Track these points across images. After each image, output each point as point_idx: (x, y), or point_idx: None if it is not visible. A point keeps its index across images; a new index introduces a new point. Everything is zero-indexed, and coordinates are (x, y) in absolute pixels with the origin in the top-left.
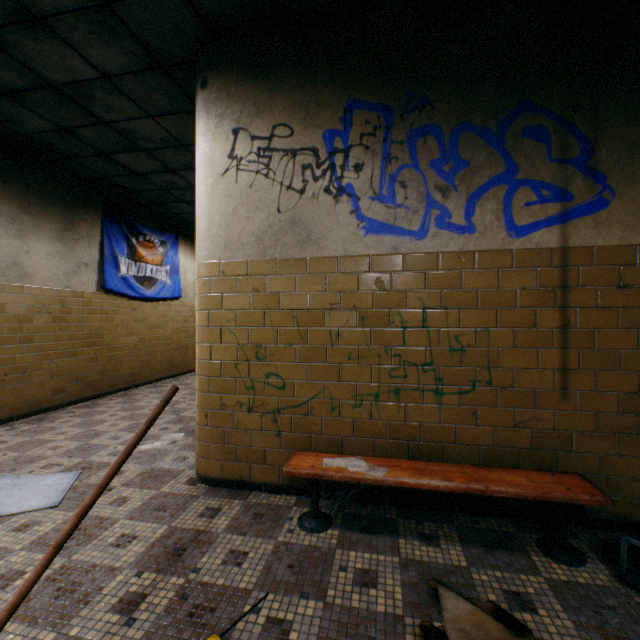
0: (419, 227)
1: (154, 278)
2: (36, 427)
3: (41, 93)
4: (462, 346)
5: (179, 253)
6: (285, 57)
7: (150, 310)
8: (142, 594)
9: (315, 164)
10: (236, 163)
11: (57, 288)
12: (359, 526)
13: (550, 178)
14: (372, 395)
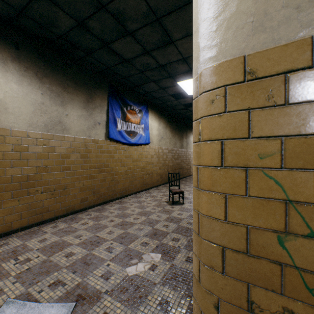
0: None
1: (135, 132)
2: (67, 226)
3: None
4: None
5: (148, 117)
6: None
7: (133, 151)
8: None
9: None
10: None
11: (83, 137)
12: None
13: None
14: None
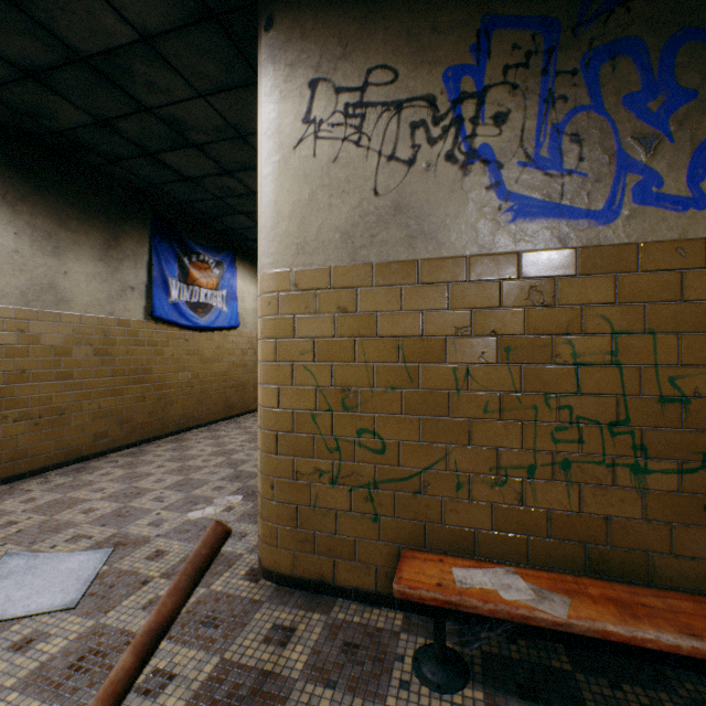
0: (604, 204)
1: (209, 304)
2: (72, 480)
3: (71, 71)
4: (683, 395)
5: (236, 276)
6: None
7: (204, 341)
8: None
9: (431, 119)
10: (313, 129)
11: (99, 315)
12: (514, 684)
13: None
14: (523, 468)
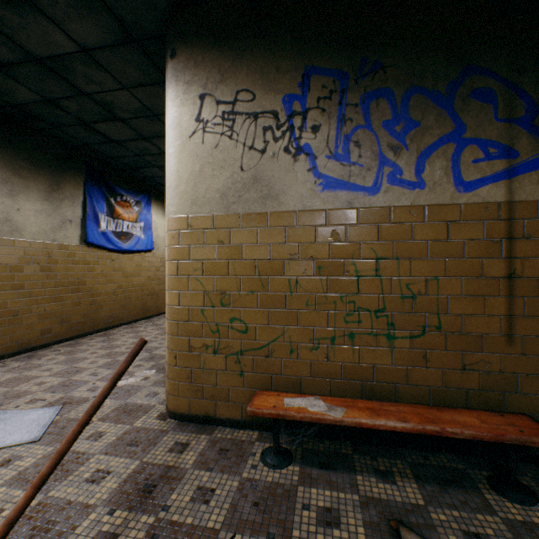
0: (372, 183)
1: (130, 233)
2: (25, 364)
3: (27, 66)
4: (413, 294)
5: (152, 212)
6: (247, 28)
7: (126, 261)
8: (113, 534)
9: (275, 126)
10: (202, 126)
11: (44, 241)
12: (318, 462)
13: (496, 136)
14: (328, 339)
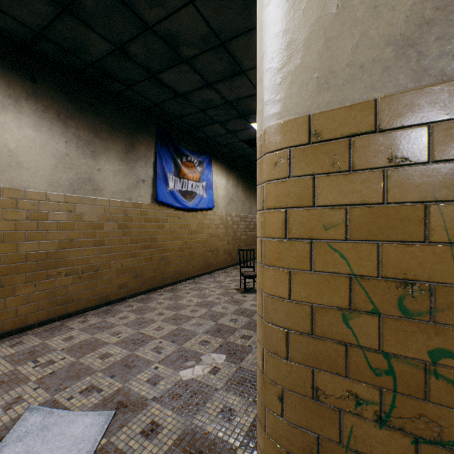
0: None
1: (193, 192)
2: (100, 321)
3: None
4: None
5: (212, 172)
6: None
7: (190, 218)
8: None
9: None
10: None
11: (121, 200)
12: None
13: None
14: None
